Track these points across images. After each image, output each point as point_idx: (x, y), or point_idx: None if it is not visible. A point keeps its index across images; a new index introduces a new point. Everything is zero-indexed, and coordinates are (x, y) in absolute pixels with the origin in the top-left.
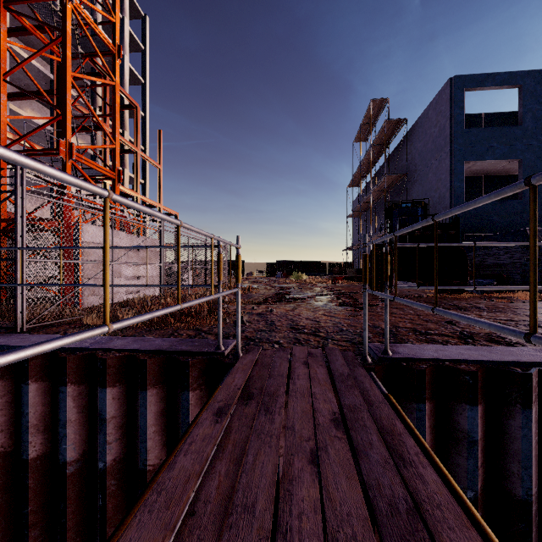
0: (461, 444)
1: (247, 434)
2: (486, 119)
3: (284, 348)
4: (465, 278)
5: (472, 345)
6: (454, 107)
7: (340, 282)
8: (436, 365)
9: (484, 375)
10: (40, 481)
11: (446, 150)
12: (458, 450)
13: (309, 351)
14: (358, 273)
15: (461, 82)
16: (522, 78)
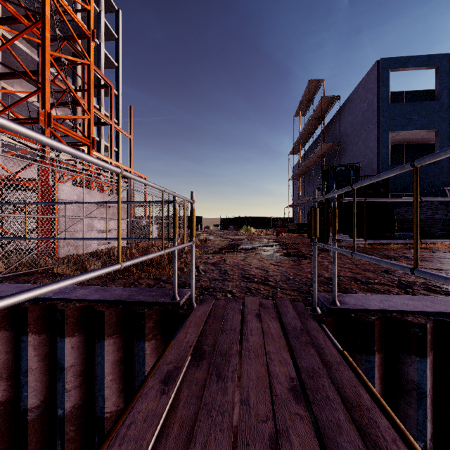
0: (411, 395)
1: (196, 408)
2: (407, 96)
3: (237, 298)
4: (392, 231)
5: (413, 294)
6: (381, 85)
7: (283, 234)
8: (385, 317)
9: (432, 327)
10: (3, 426)
11: (374, 122)
12: (407, 401)
13: (260, 301)
14: (298, 226)
15: (387, 64)
16: (439, 60)
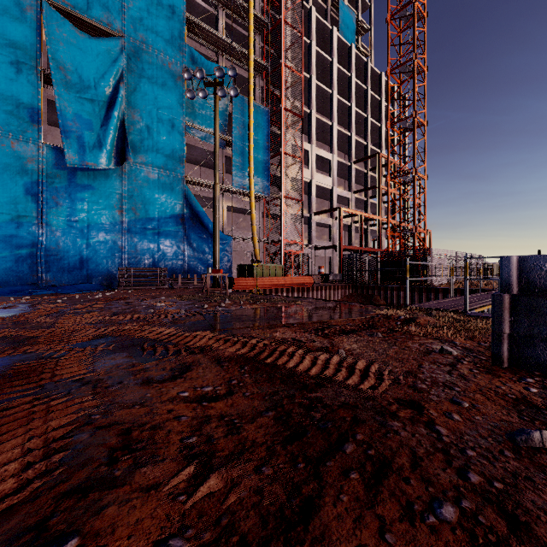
0: None
1: None
2: None
3: None
4: None
5: None
6: None
7: None
8: None
9: None
10: None
11: None
12: None
13: None
14: None
15: None
16: None
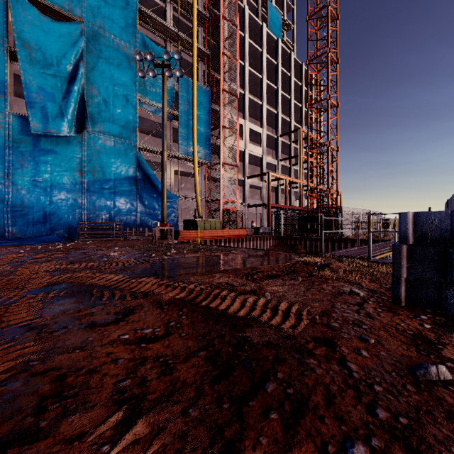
0: None
1: None
2: None
3: None
4: None
5: None
6: None
7: None
8: None
9: None
10: None
11: None
12: None
13: None
14: None
15: None
16: None
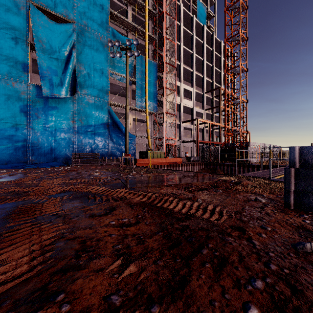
0: None
1: None
2: None
3: None
4: None
5: None
6: None
7: None
8: None
9: None
10: None
11: None
12: None
13: None
14: None
15: None
16: None
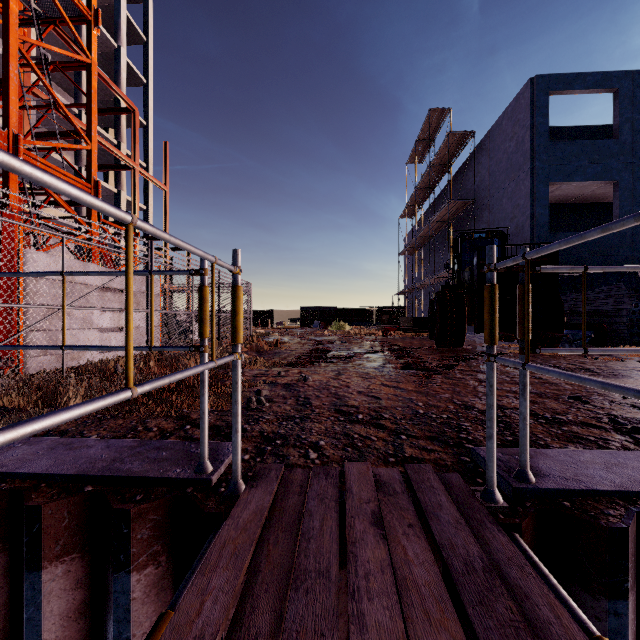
0: None
1: None
2: (570, 134)
3: (329, 467)
4: (560, 329)
5: None
6: (536, 114)
7: (392, 334)
8: (639, 511)
9: None
10: None
11: (526, 168)
12: None
13: (377, 474)
14: (415, 322)
15: (545, 83)
16: (618, 80)
